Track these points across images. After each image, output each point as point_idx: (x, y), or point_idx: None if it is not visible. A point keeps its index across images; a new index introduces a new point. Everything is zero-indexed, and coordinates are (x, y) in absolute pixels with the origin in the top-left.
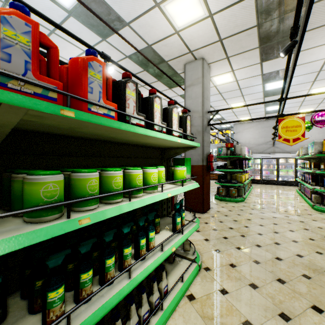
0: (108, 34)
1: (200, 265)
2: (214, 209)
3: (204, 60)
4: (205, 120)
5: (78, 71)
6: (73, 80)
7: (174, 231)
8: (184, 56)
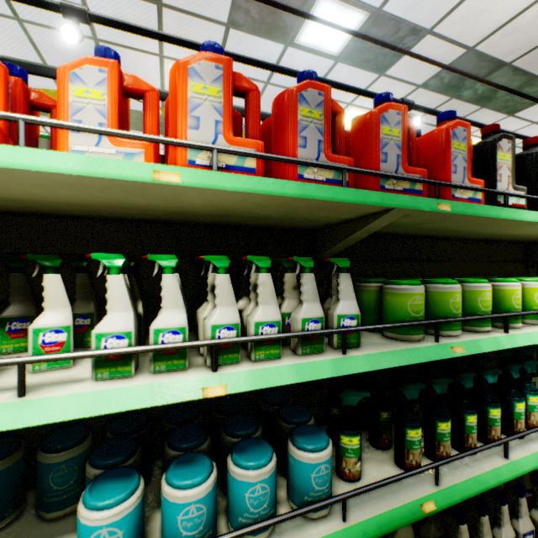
0: (390, 64)
1: None
2: None
3: None
4: None
5: (438, 148)
6: (430, 162)
7: None
8: None
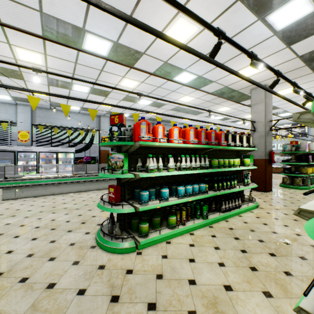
0: (202, 87)
1: (257, 205)
2: (276, 191)
3: (267, 86)
4: (267, 127)
5: (219, 136)
6: (218, 138)
7: (244, 185)
8: (250, 86)
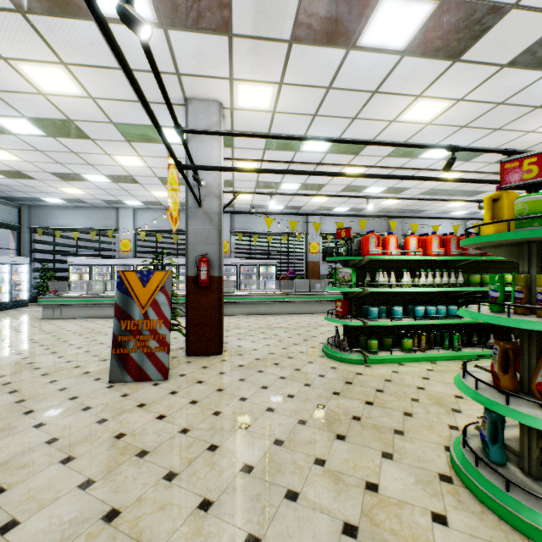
0: (472, 158)
1: None
2: None
3: None
4: None
5: None
6: None
7: None
8: None
